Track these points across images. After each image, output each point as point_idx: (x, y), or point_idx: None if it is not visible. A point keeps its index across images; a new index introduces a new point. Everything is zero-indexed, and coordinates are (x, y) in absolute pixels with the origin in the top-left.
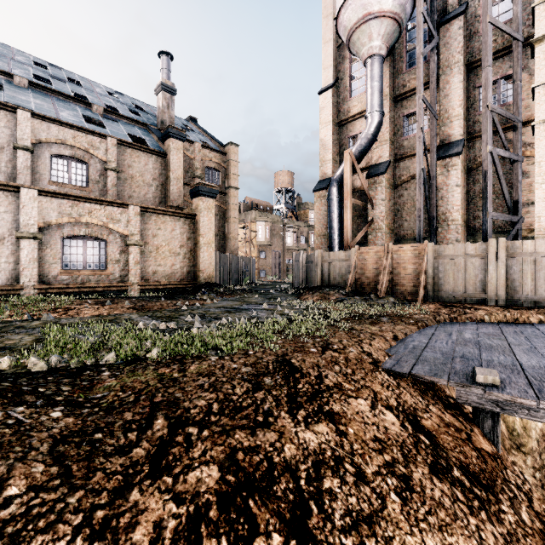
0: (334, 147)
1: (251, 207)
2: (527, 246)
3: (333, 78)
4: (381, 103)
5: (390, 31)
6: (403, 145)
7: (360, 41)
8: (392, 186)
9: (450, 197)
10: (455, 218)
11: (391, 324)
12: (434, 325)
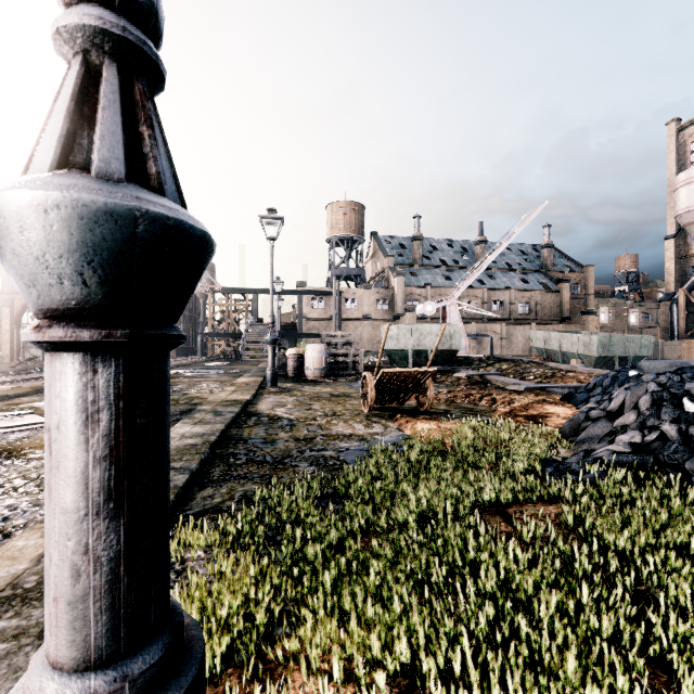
0: (676, 273)
1: None
2: None
3: (675, 231)
4: None
5: None
6: None
7: (690, 230)
8: None
9: None
10: None
11: None
12: None
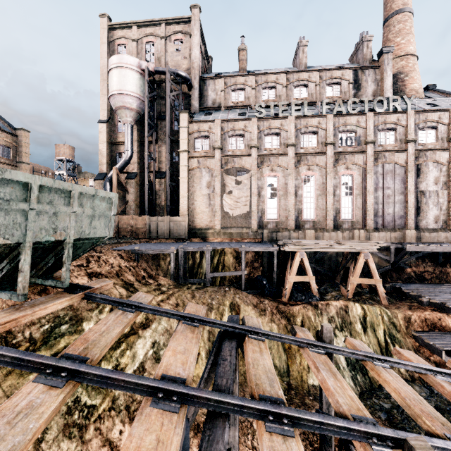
0: (108, 156)
1: (32, 171)
2: (175, 219)
3: (107, 117)
4: (132, 147)
5: (136, 116)
6: (144, 165)
7: (121, 115)
8: (139, 184)
9: (161, 195)
10: (162, 204)
11: (125, 244)
12: (141, 244)
